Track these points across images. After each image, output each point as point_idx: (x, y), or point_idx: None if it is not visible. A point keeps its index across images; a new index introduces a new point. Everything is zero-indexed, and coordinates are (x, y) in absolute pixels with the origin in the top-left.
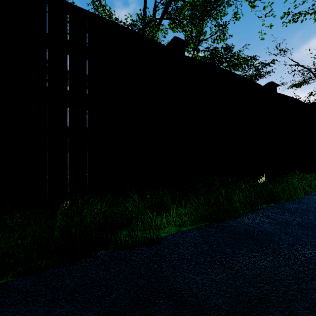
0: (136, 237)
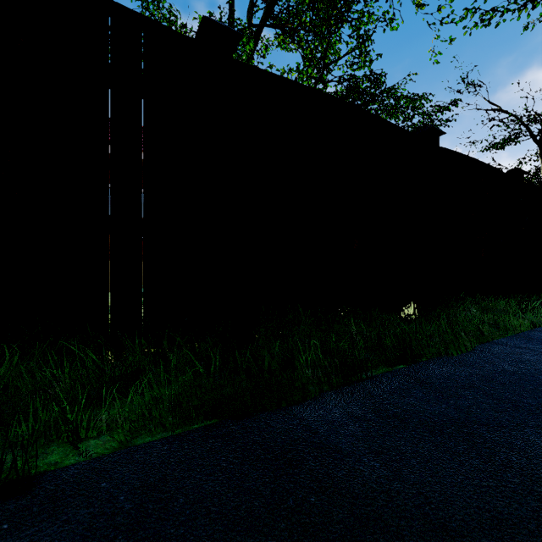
0: None
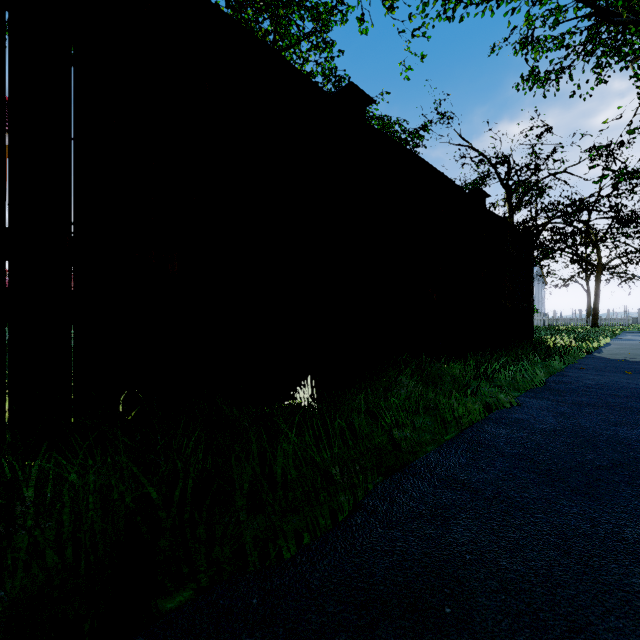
0: None
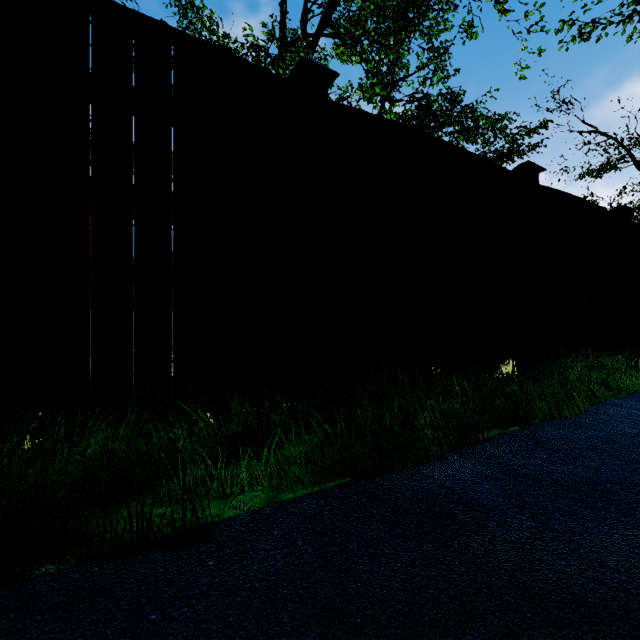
0: (158, 521)
